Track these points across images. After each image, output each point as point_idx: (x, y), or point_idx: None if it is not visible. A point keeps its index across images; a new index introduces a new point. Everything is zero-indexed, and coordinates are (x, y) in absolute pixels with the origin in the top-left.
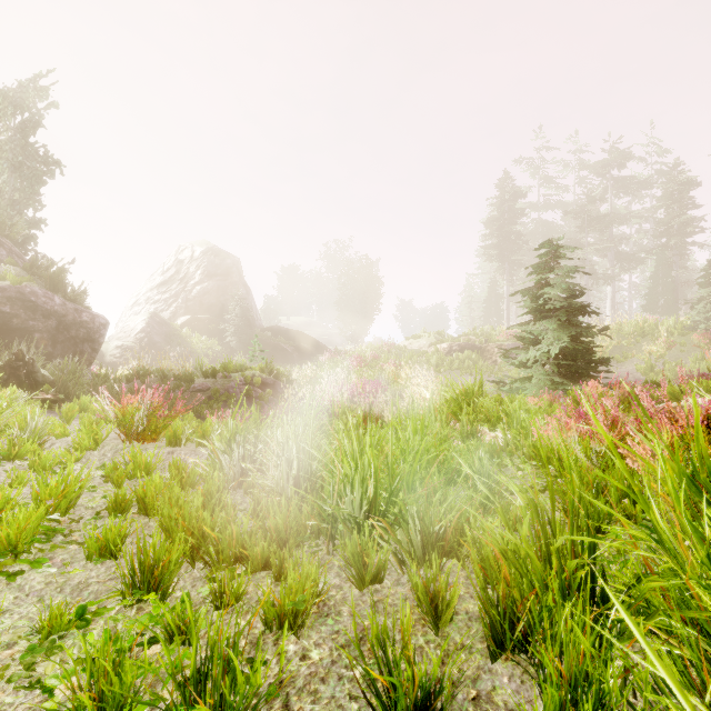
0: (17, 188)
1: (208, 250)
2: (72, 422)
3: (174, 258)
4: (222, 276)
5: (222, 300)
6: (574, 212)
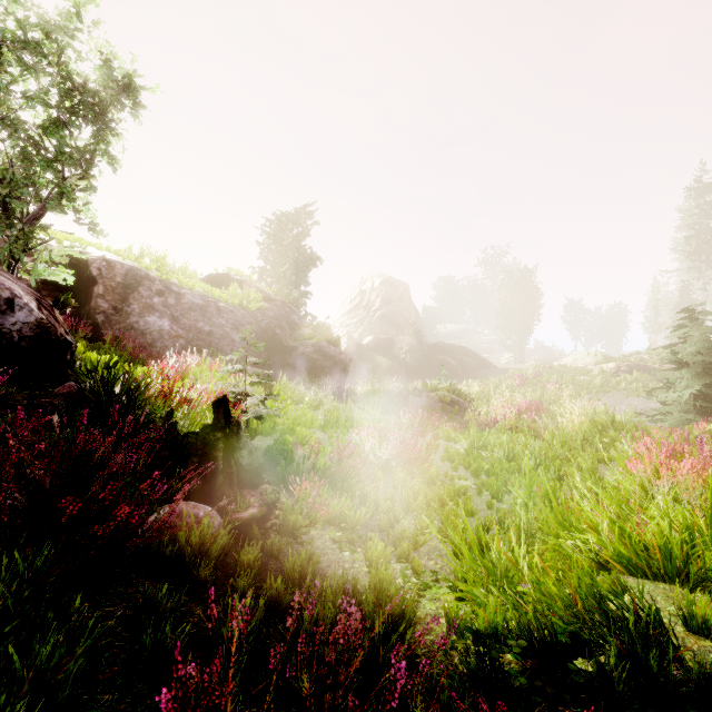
0: (293, 272)
1: (384, 281)
2: None
3: (359, 289)
4: (396, 302)
5: (397, 322)
6: None
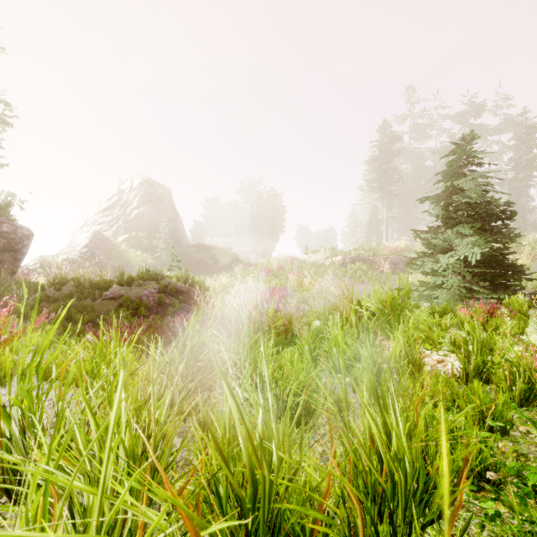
0: None
1: (144, 181)
2: None
3: (117, 188)
4: (155, 202)
5: (155, 222)
6: (440, 152)
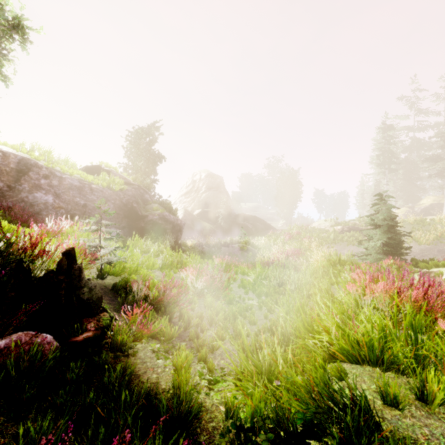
0: (146, 166)
1: (208, 175)
2: None
3: (191, 179)
4: (215, 188)
5: (216, 201)
6: (437, 137)
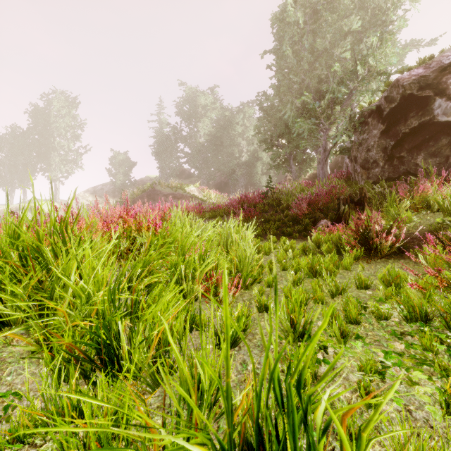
0: None
1: None
2: None
3: None
4: None
5: None
6: None
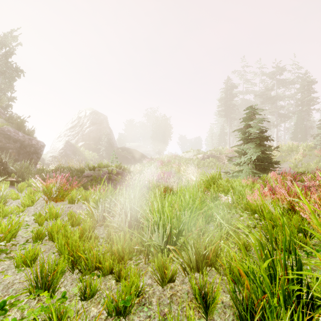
0: (3, 82)
1: (92, 112)
2: (24, 192)
3: (77, 116)
4: (99, 124)
5: (99, 135)
6: (259, 95)
